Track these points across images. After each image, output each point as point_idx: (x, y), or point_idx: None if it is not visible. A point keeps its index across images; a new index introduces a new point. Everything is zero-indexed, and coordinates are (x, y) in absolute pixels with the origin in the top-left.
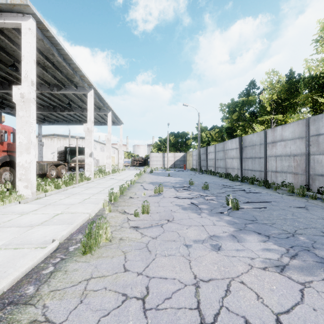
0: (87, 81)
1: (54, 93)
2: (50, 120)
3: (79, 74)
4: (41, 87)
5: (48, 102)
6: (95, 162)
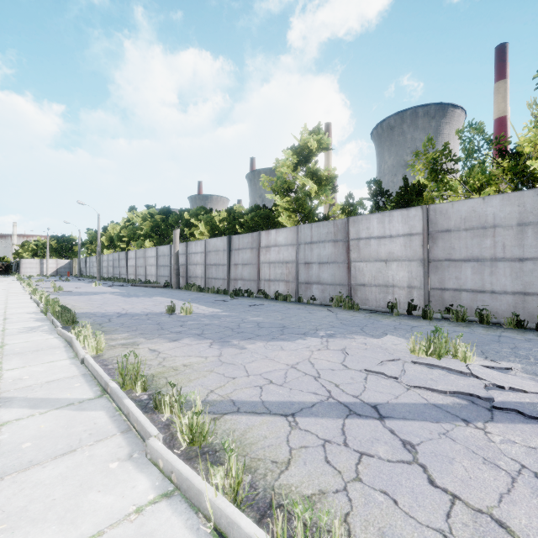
0: None
1: None
2: None
3: None
4: None
5: None
6: None
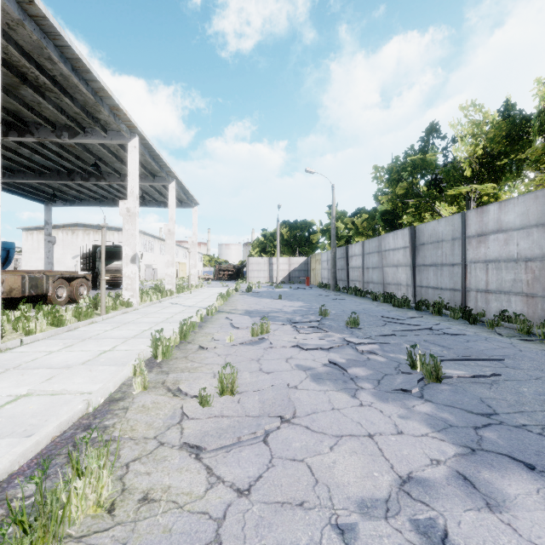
0: (125, 118)
1: (66, 144)
2: (66, 197)
3: (109, 103)
4: (39, 130)
5: (59, 163)
6: (151, 273)
